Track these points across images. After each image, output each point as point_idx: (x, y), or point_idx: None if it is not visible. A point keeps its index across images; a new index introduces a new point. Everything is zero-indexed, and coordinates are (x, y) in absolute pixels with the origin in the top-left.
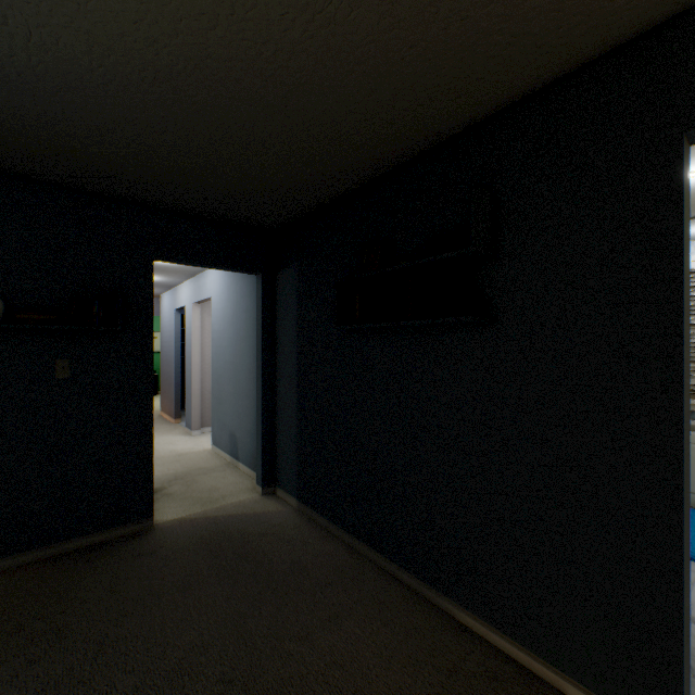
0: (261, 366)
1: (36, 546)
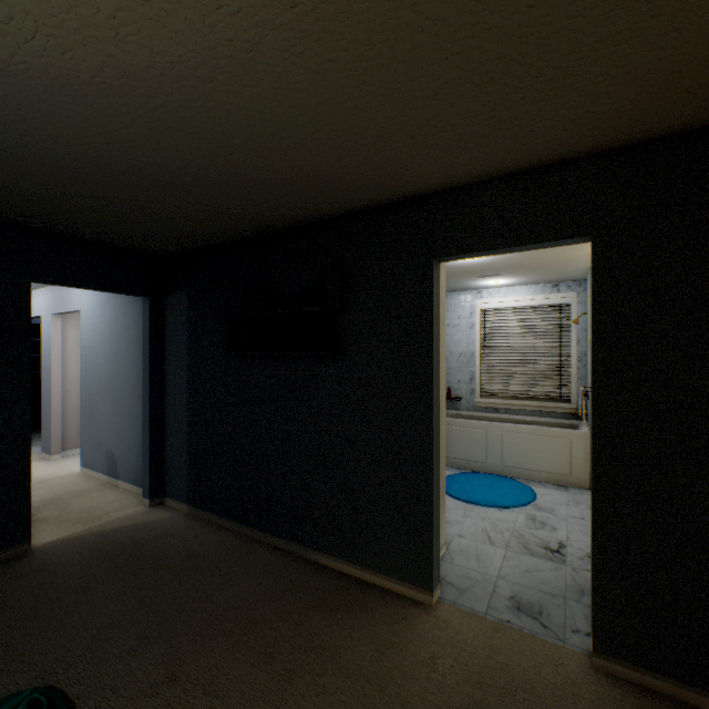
0: (149, 384)
1: None
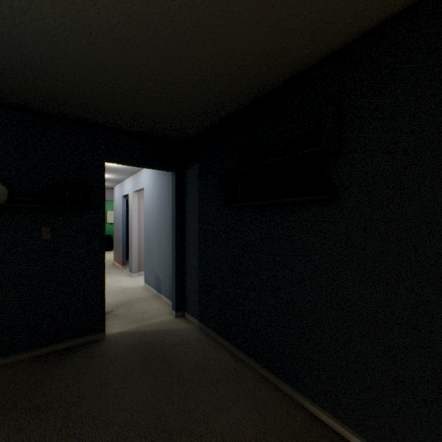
0: (175, 232)
1: (29, 349)
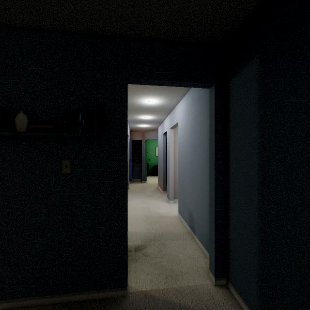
0: (213, 168)
1: (50, 293)
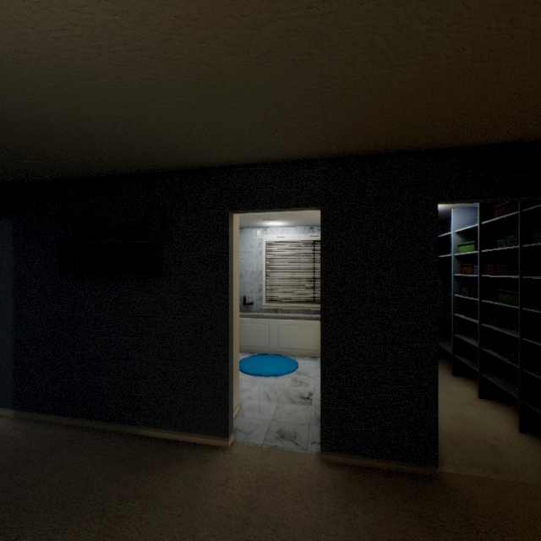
0: None
1: None
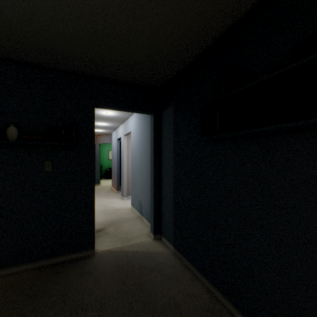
0: (153, 166)
1: (35, 260)
